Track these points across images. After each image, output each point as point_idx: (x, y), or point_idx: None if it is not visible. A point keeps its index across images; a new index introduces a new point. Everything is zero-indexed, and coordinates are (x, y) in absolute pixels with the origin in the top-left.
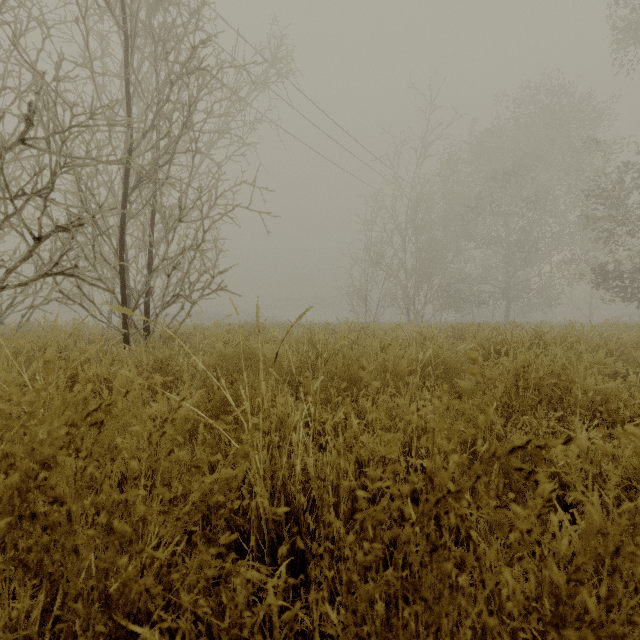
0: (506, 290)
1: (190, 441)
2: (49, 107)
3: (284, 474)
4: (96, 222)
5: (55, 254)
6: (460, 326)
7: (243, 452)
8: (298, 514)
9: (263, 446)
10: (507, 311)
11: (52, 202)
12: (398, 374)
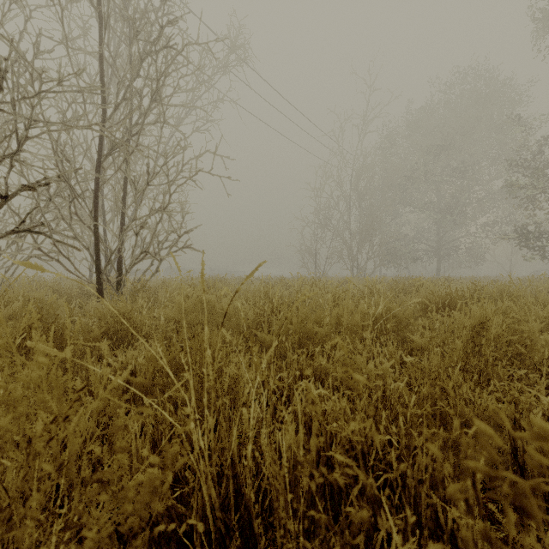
0: (437, 248)
1: (137, 405)
2: (27, 79)
3: (234, 452)
4: (71, 185)
5: (36, 215)
6: (401, 280)
7: (153, 486)
8: (249, 503)
9: (214, 411)
10: (438, 267)
11: (22, 164)
12: (352, 328)
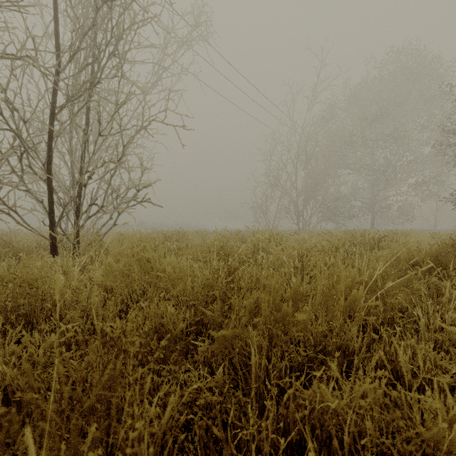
0: (372, 205)
1: None
2: None
3: None
4: (20, 136)
5: None
6: None
7: None
8: None
9: None
10: (372, 221)
11: None
12: (346, 308)
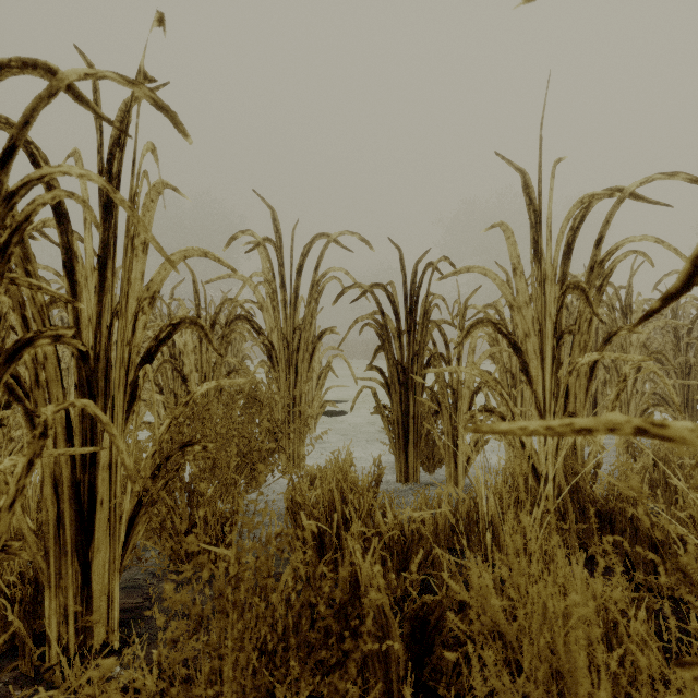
0: None
1: None
2: None
3: None
4: None
5: None
6: None
7: None
8: None
9: None
10: None
11: None
12: None
